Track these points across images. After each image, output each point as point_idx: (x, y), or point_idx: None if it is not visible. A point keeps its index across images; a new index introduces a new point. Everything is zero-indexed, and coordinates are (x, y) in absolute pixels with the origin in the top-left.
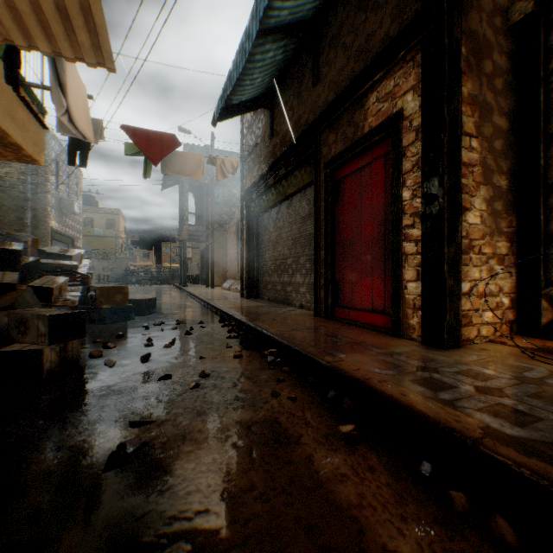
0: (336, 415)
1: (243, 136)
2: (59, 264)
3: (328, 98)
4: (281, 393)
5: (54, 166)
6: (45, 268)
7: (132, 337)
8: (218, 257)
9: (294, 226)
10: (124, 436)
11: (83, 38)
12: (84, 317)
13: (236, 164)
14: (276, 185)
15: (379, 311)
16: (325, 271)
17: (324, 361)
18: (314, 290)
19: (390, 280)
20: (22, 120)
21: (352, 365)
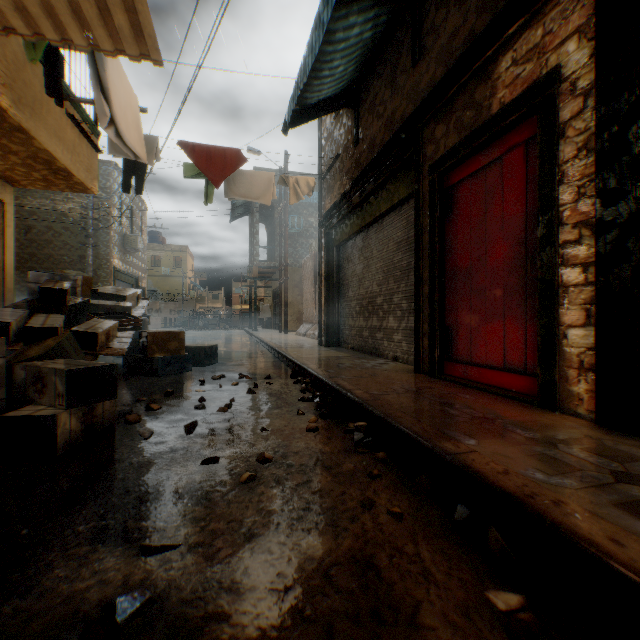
0: (475, 556)
1: (321, 149)
2: (110, 306)
3: (435, 78)
4: (376, 500)
5: (116, 199)
6: (95, 310)
7: (183, 395)
8: (292, 298)
9: (385, 255)
10: (128, 574)
11: (120, 20)
12: (114, 372)
13: (312, 183)
14: (363, 204)
15: (515, 369)
16: (430, 313)
17: (444, 452)
18: (414, 338)
19: (536, 325)
20: (72, 142)
21: (491, 461)
